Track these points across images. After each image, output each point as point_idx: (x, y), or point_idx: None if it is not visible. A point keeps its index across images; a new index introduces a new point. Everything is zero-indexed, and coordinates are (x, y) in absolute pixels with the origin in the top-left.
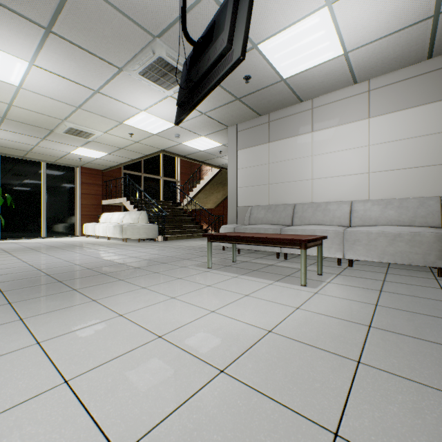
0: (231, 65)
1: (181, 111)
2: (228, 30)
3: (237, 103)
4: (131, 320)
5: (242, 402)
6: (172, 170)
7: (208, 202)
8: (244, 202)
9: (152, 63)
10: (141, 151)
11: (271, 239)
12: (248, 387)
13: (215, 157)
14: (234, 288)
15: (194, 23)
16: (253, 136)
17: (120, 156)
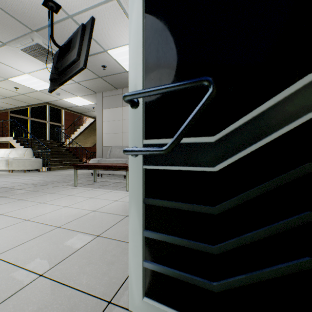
0: (79, 69)
1: (52, 85)
2: (77, 49)
3: (100, 79)
4: (8, 215)
5: (63, 234)
6: (57, 117)
7: (87, 142)
8: (107, 143)
9: (32, 46)
10: (27, 101)
11: (111, 166)
12: (70, 230)
13: (90, 111)
14: (86, 195)
15: (62, 30)
16: (113, 101)
17: (6, 103)
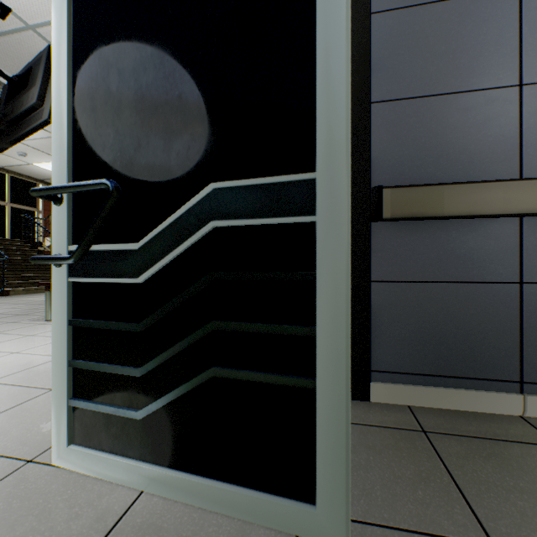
0: (41, 122)
1: None
2: (39, 87)
3: None
4: None
5: None
6: (28, 195)
7: None
8: None
9: None
10: None
11: None
12: (7, 384)
13: None
14: None
15: (18, 47)
16: None
17: None
